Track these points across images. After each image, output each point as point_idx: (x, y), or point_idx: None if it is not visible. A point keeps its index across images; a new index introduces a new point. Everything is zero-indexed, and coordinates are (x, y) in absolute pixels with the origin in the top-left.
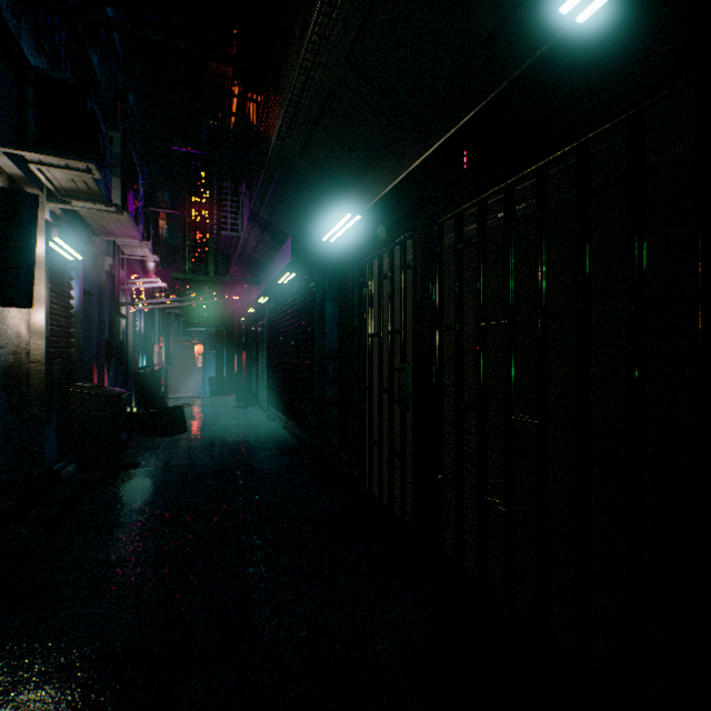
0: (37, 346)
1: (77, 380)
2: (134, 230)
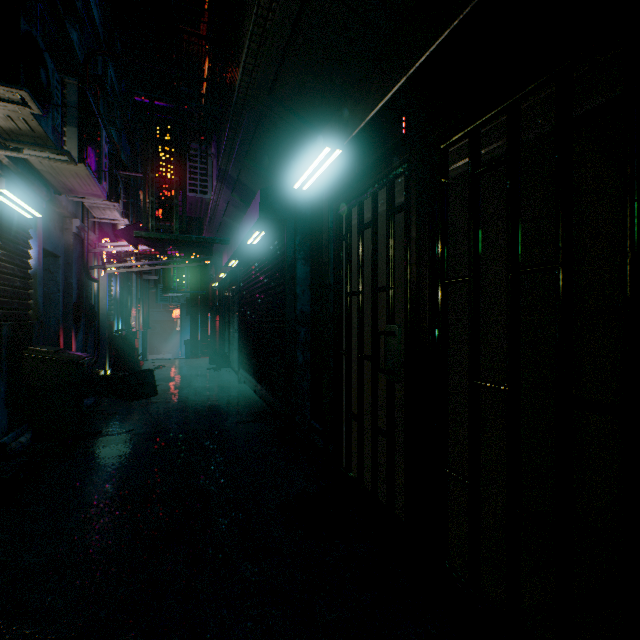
0: None
1: (34, 344)
2: (97, 187)
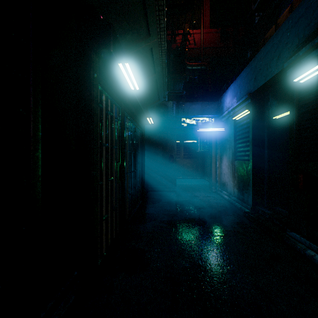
0: None
1: None
2: None
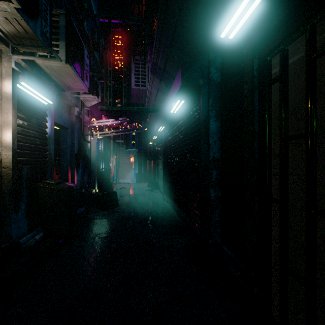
0: (6, 156)
1: (48, 178)
2: (81, 83)
